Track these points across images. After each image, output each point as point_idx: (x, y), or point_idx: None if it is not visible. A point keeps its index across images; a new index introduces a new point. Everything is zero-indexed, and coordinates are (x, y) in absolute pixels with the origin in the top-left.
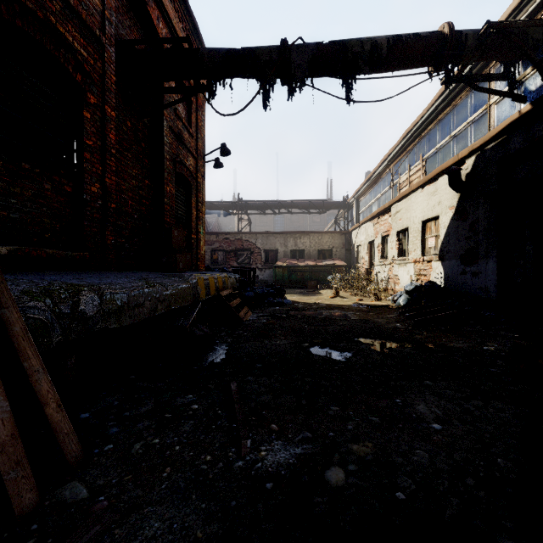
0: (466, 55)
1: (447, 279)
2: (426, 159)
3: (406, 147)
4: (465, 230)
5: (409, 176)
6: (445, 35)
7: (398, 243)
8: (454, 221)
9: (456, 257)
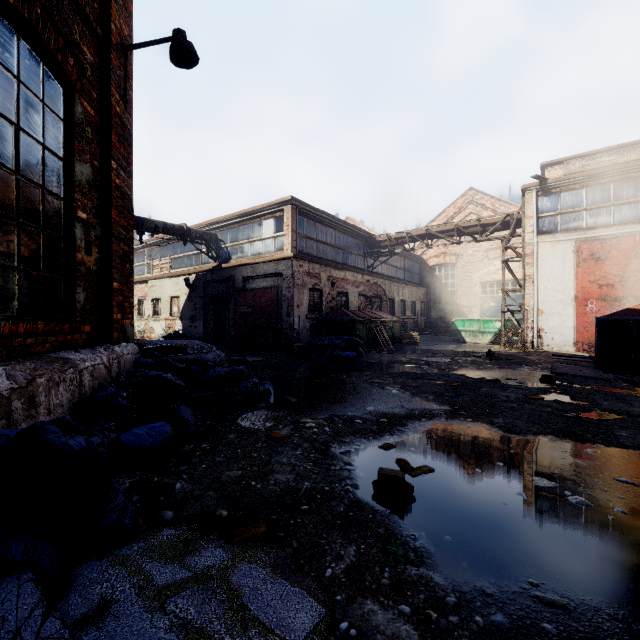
0: (192, 238)
1: (184, 329)
2: (172, 259)
3: (158, 243)
4: (192, 306)
5: (160, 264)
6: (185, 229)
7: (153, 307)
8: (187, 301)
9: (188, 319)
